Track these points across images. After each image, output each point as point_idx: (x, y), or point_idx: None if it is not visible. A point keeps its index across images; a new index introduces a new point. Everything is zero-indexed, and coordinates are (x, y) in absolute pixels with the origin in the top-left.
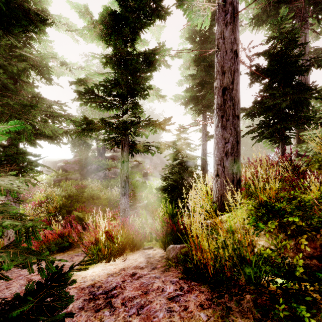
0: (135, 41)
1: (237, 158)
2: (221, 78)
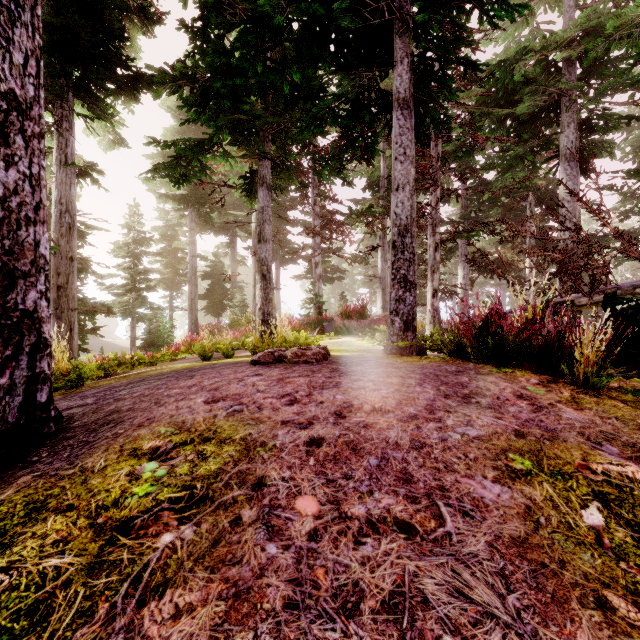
0: (139, 256)
1: (197, 325)
2: (191, 295)
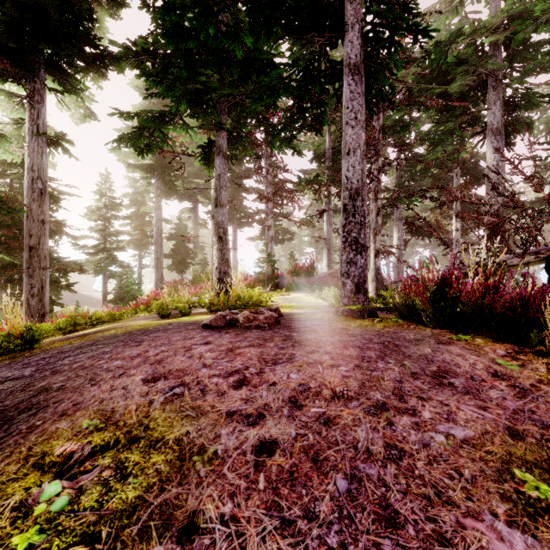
0: (110, 219)
1: (162, 281)
2: (157, 254)
